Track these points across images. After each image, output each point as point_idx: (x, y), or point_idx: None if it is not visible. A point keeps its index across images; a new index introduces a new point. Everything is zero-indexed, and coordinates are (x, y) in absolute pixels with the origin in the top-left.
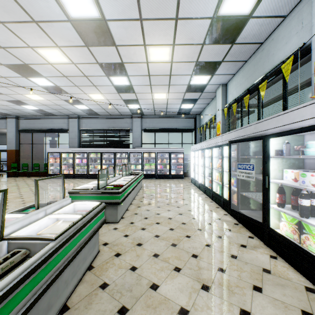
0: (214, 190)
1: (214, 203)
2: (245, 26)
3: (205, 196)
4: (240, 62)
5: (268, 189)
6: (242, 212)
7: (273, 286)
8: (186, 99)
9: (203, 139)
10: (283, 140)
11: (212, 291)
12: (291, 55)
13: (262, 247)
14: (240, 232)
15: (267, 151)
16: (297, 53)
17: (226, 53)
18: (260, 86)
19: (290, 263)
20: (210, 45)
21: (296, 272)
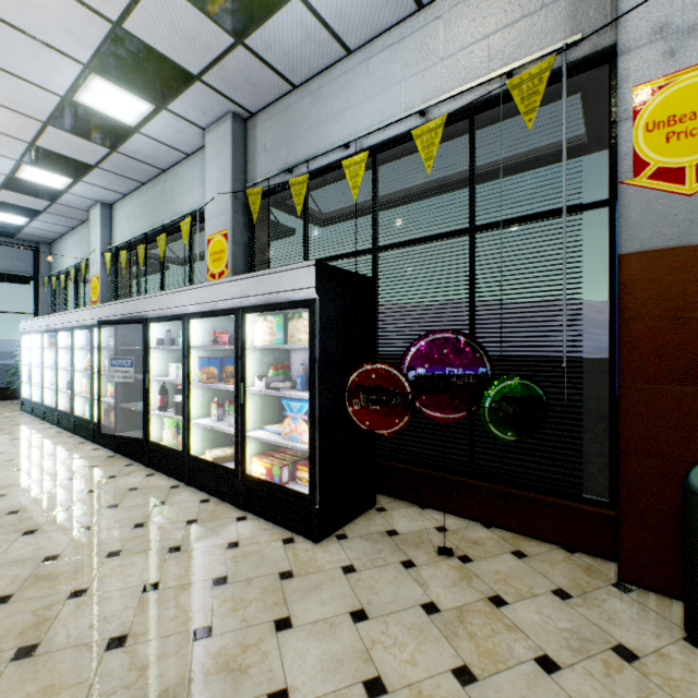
0: (80, 413)
1: (77, 438)
2: (131, 137)
3: (60, 430)
4: (133, 181)
5: (149, 390)
6: (123, 435)
7: (135, 498)
8: (6, 203)
9: (62, 305)
10: (170, 326)
11: (43, 531)
12: (194, 212)
13: (140, 470)
14: (115, 464)
15: (149, 340)
16: (199, 213)
17: (102, 158)
18: (159, 239)
19: (167, 473)
20: (66, 132)
21: (169, 479)
